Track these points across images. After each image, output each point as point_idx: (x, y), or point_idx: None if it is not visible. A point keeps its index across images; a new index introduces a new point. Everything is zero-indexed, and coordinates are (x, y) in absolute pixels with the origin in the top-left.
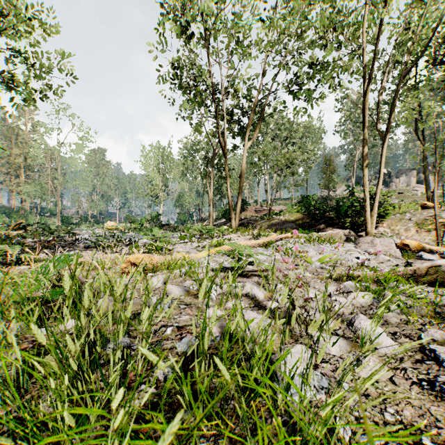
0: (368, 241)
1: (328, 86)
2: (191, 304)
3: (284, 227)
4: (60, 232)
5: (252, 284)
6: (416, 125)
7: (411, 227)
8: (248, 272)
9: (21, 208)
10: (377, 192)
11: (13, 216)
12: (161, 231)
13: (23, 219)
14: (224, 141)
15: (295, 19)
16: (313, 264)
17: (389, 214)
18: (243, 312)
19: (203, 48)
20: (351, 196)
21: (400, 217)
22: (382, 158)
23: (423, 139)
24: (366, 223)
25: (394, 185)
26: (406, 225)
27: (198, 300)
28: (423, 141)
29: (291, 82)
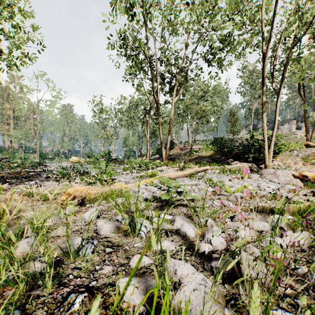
0: (271, 172)
1: (235, 55)
2: (118, 246)
3: (201, 160)
4: (26, 165)
5: (182, 219)
6: (299, 86)
7: (298, 161)
8: (177, 202)
9: (11, 147)
10: (273, 134)
11: (4, 153)
12: (111, 164)
13: (12, 155)
14: (158, 97)
15: (212, 0)
16: (234, 194)
17: (282, 151)
18: (175, 265)
19: (142, 27)
20: (252, 138)
21: (289, 153)
22: (277, 108)
23: (303, 96)
24: (265, 158)
25: (280, 131)
26: (294, 160)
27: (127, 239)
28: (303, 98)
29: (208, 52)
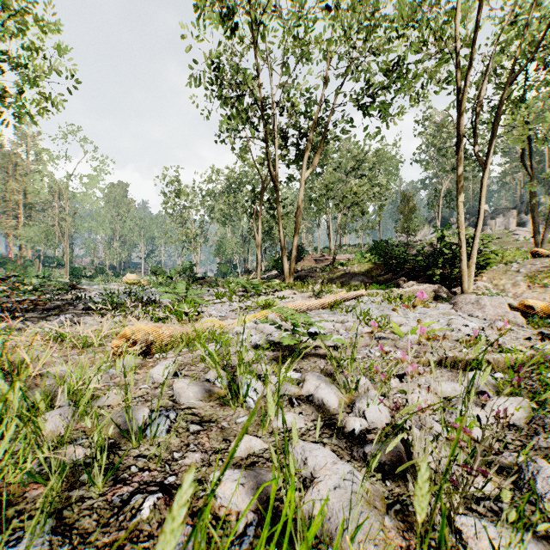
0: (472, 301)
1: (410, 98)
2: (210, 422)
3: (352, 280)
4: (49, 289)
5: (316, 378)
6: (521, 151)
7: (520, 281)
8: (309, 350)
9: (20, 257)
10: (477, 235)
11: (8, 267)
12: (195, 286)
13: (22, 271)
14: (276, 170)
15: (369, 2)
16: (406, 337)
17: (492, 264)
18: (304, 450)
19: (248, 49)
20: (440, 241)
21: (505, 268)
22: (483, 190)
23: (529, 168)
24: (462, 276)
25: (489, 229)
26: (513, 279)
27: (224, 411)
28: (529, 171)
29: (363, 92)
